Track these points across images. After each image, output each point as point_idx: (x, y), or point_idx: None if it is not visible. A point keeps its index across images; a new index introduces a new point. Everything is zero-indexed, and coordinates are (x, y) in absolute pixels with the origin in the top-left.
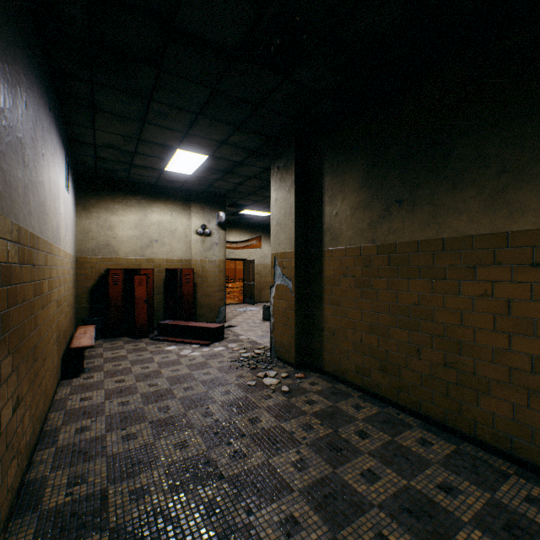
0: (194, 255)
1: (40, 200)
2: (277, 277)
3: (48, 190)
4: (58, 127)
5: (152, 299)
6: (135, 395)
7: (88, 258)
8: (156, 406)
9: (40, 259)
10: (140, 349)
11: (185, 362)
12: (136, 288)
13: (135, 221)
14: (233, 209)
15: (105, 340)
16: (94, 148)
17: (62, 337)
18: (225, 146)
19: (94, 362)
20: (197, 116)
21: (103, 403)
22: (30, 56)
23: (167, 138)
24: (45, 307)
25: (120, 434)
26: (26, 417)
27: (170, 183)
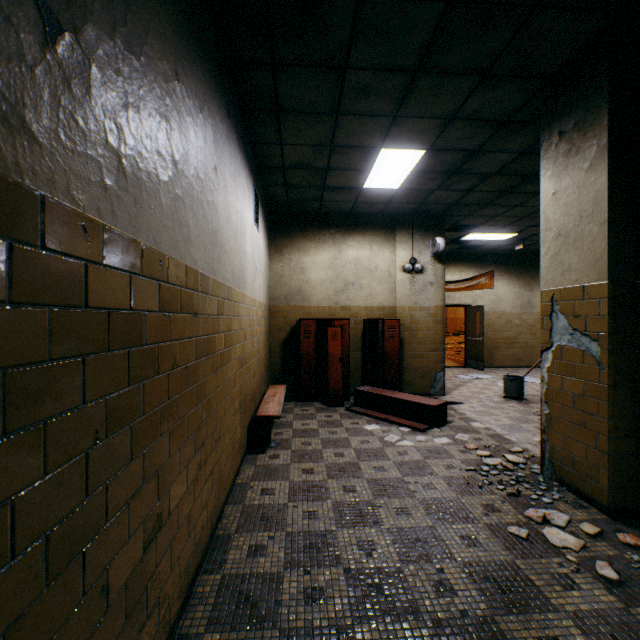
0: (399, 300)
1: (210, 227)
2: (556, 333)
3: (224, 217)
4: (242, 146)
5: (347, 357)
6: (325, 502)
7: (280, 307)
8: (353, 535)
9: (210, 306)
10: (333, 423)
11: (392, 456)
12: (329, 343)
13: (328, 260)
14: (452, 235)
15: (296, 403)
16: (282, 174)
17: (249, 401)
18: (454, 124)
19: (282, 433)
20: (414, 74)
21: (285, 506)
22: (188, 16)
23: (367, 134)
24: (219, 369)
25: (301, 580)
26: (178, 536)
27: (368, 207)
